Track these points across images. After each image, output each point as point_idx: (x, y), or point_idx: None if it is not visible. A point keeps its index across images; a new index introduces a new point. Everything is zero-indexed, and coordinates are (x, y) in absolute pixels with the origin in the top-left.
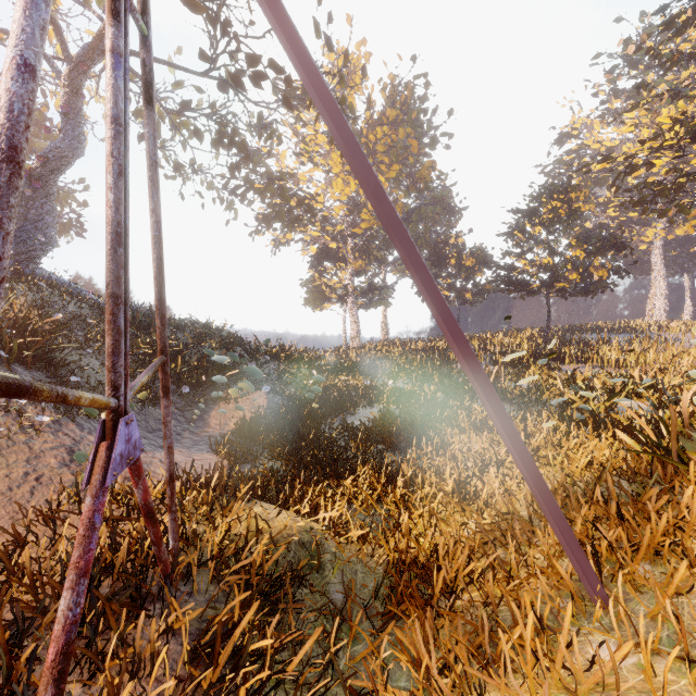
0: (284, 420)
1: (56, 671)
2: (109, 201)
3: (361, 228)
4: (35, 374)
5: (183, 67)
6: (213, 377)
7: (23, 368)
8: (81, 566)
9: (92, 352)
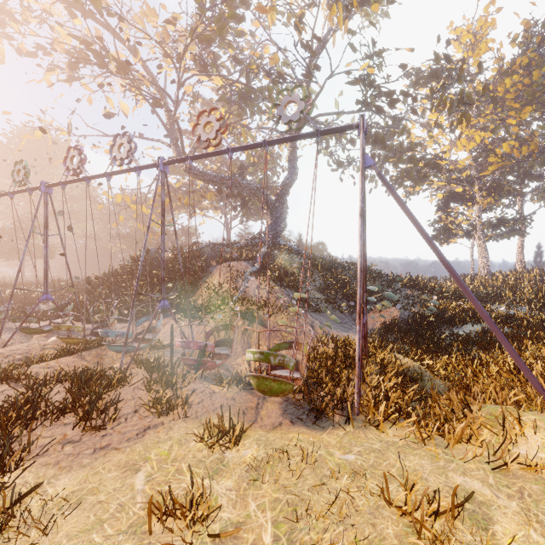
0: (410, 325)
1: (361, 350)
2: (362, 262)
3: (489, 170)
4: (292, 292)
5: (345, 112)
6: (368, 298)
7: (288, 289)
8: (362, 336)
9: (310, 282)
